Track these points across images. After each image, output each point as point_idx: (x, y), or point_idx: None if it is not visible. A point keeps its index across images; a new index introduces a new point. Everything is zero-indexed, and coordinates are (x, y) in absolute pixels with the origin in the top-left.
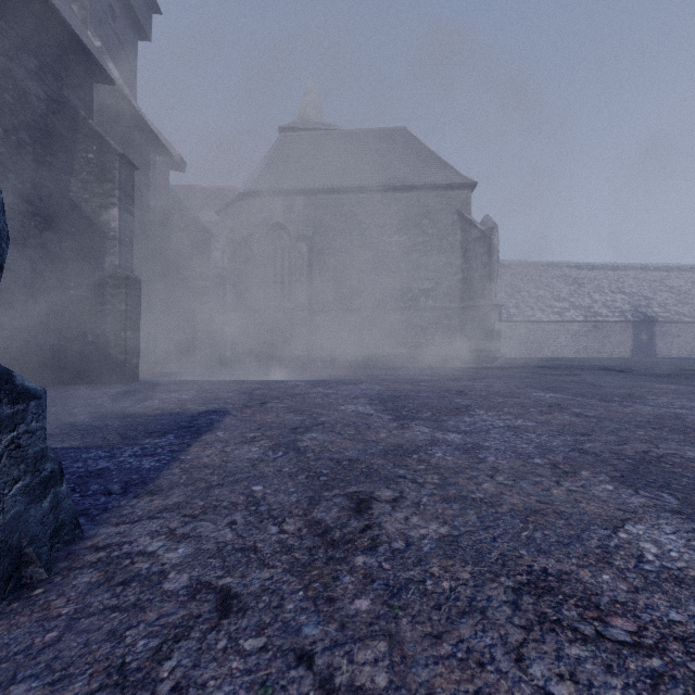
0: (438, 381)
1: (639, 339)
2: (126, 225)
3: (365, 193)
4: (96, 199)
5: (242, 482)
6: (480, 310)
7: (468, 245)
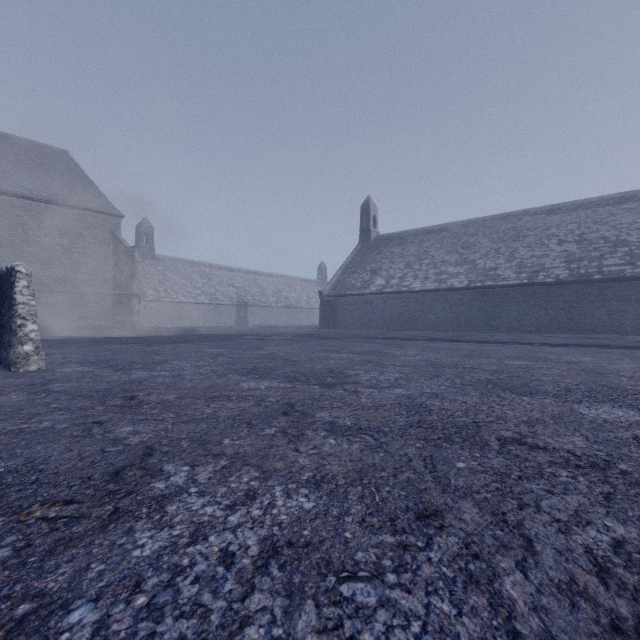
0: (90, 337)
1: (240, 315)
2: None
3: (29, 201)
4: None
5: None
6: (126, 296)
7: (119, 255)
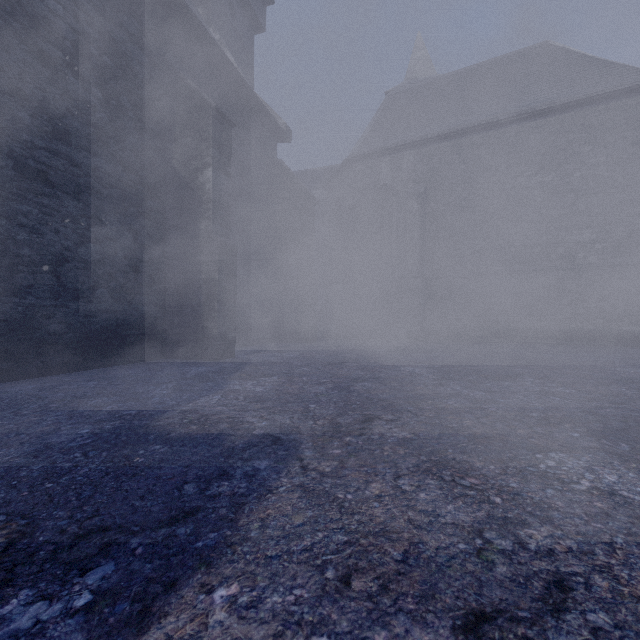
0: None
1: None
2: (221, 187)
3: (492, 130)
4: (193, 162)
5: None
6: None
7: None
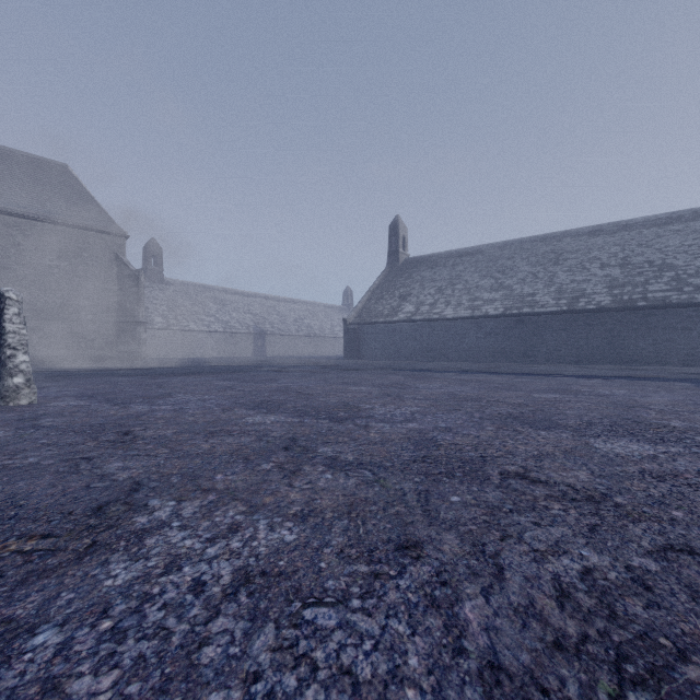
0: (91, 369)
1: (257, 345)
2: None
3: (24, 220)
4: None
5: None
6: (131, 324)
7: (123, 279)
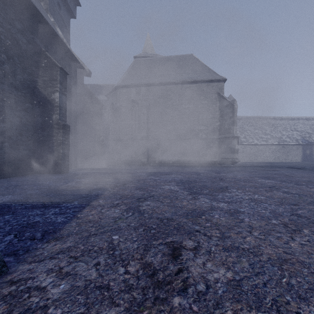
0: (209, 173)
1: (305, 153)
2: (63, 100)
3: (173, 85)
4: (49, 88)
5: (107, 233)
6: (228, 139)
7: (222, 108)
